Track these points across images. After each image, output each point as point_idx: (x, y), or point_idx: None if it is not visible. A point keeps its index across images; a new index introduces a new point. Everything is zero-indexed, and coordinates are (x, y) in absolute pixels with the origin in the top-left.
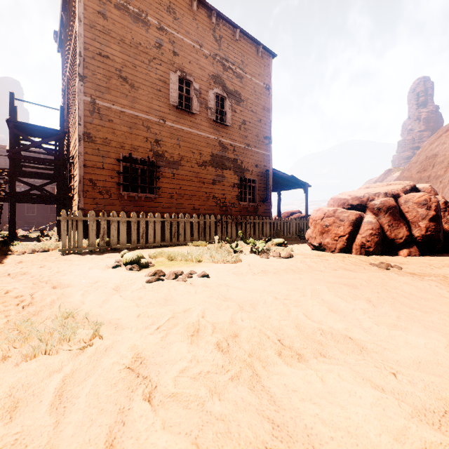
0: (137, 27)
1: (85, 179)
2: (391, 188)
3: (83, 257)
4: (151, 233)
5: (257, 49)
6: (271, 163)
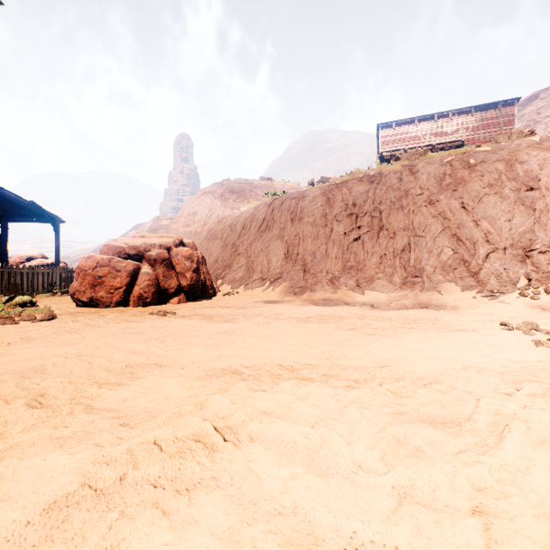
0: None
1: None
2: (165, 240)
3: None
4: None
5: None
6: None
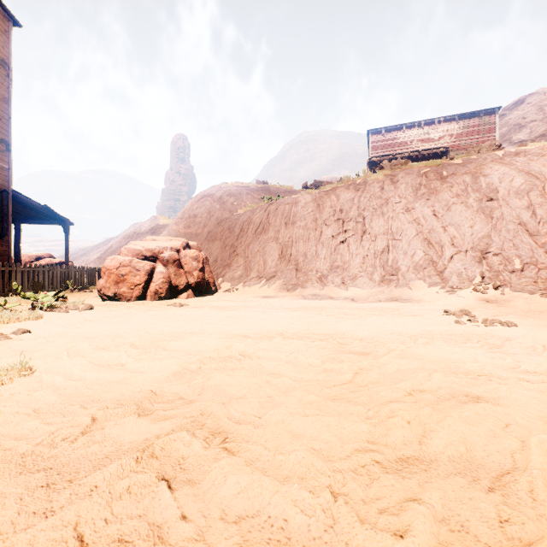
0: None
1: None
2: (174, 243)
3: None
4: None
5: None
6: (11, 182)
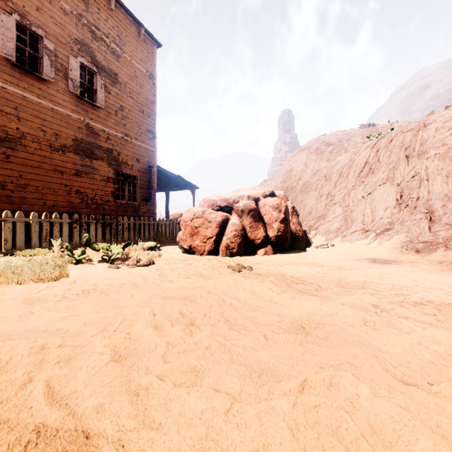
0: None
1: None
2: (254, 192)
3: None
4: None
5: (139, 30)
6: (155, 160)
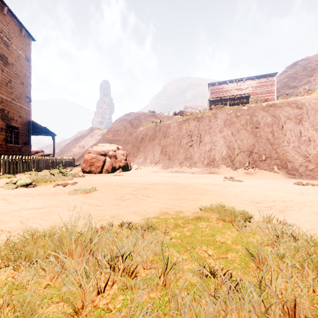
0: None
1: None
2: (113, 148)
3: None
4: None
5: (21, 29)
6: (31, 116)
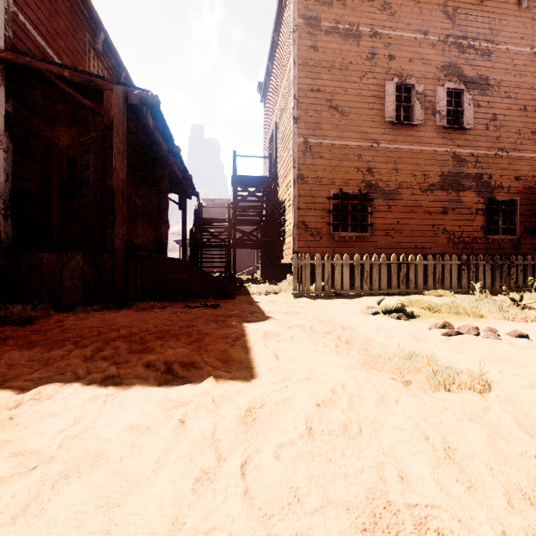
0: (347, 45)
1: (298, 222)
2: None
3: (315, 301)
4: (375, 278)
5: None
6: None
